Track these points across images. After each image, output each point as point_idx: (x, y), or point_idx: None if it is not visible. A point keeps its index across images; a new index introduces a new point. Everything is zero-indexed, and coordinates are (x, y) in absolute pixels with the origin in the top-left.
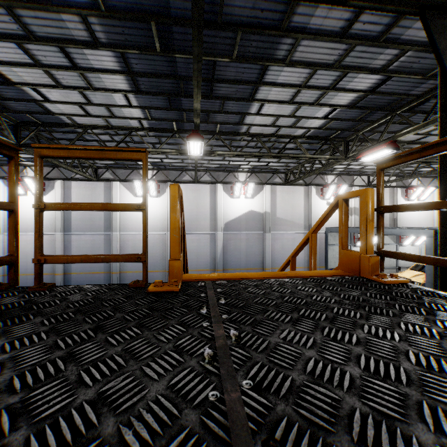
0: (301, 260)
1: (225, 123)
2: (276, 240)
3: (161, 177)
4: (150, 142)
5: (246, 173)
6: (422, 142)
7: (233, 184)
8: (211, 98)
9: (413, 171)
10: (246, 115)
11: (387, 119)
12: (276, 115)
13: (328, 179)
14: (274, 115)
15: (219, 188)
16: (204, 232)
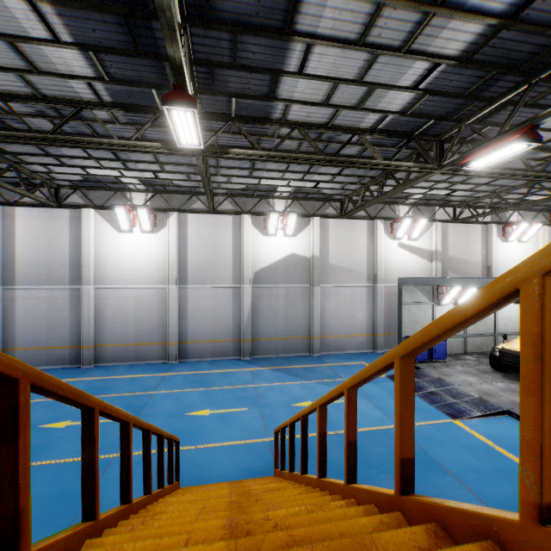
0: (363, 325)
1: (244, 96)
2: (329, 297)
3: (159, 204)
4: (126, 138)
5: (286, 200)
6: (550, 148)
7: (267, 215)
8: (209, 22)
9: (521, 198)
10: (281, 77)
11: (519, 91)
12: (333, 78)
13: (400, 211)
14: (330, 78)
15: (246, 220)
16: (225, 285)
